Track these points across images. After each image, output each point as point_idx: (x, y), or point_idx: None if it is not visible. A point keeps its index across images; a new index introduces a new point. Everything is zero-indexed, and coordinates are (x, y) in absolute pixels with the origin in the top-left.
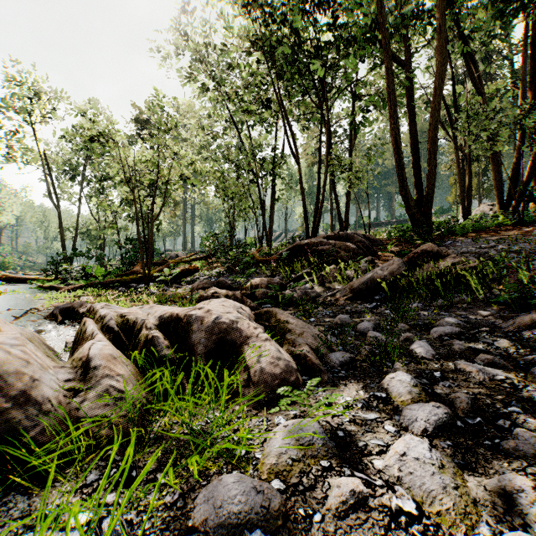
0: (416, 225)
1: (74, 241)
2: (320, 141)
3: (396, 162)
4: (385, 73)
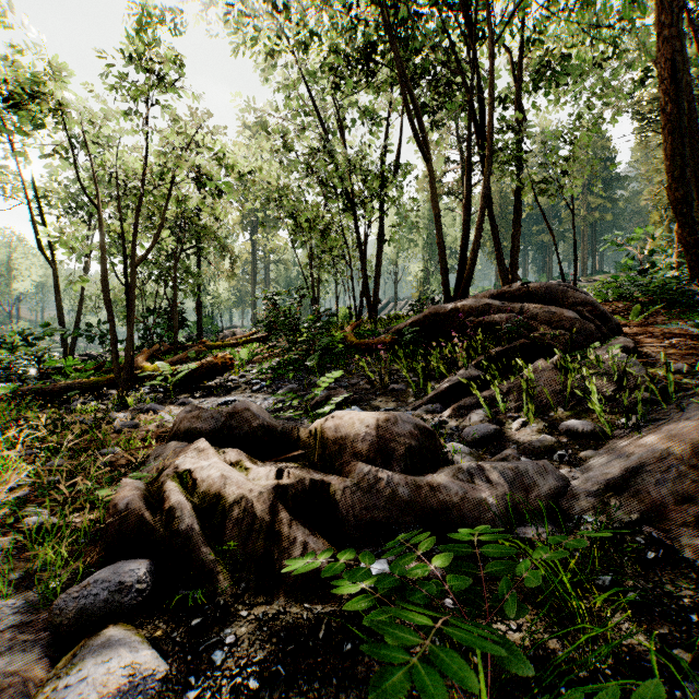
0: None
1: (78, 313)
2: (470, 117)
3: (666, 123)
4: None
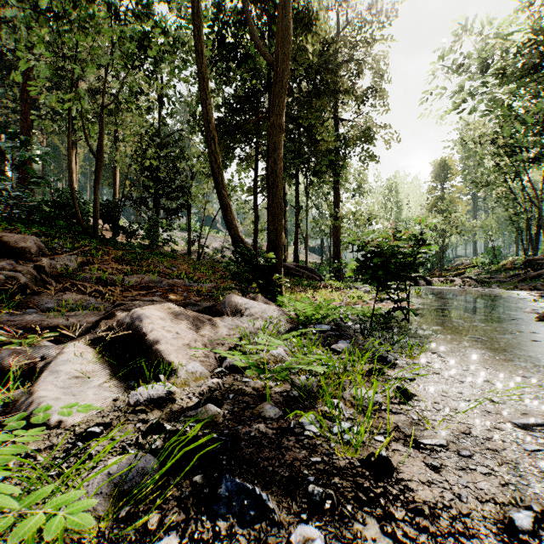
0: None
1: None
2: None
3: None
4: None
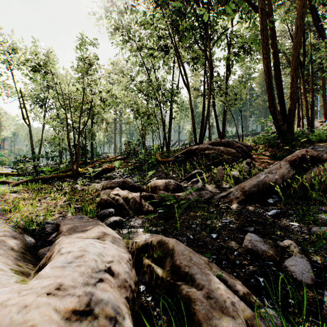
0: (281, 134)
1: (40, 147)
2: (205, 74)
3: (267, 85)
4: (259, 13)
